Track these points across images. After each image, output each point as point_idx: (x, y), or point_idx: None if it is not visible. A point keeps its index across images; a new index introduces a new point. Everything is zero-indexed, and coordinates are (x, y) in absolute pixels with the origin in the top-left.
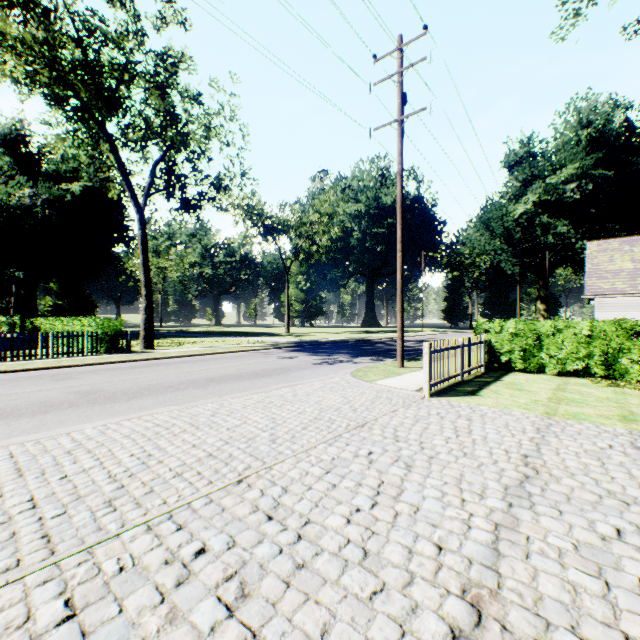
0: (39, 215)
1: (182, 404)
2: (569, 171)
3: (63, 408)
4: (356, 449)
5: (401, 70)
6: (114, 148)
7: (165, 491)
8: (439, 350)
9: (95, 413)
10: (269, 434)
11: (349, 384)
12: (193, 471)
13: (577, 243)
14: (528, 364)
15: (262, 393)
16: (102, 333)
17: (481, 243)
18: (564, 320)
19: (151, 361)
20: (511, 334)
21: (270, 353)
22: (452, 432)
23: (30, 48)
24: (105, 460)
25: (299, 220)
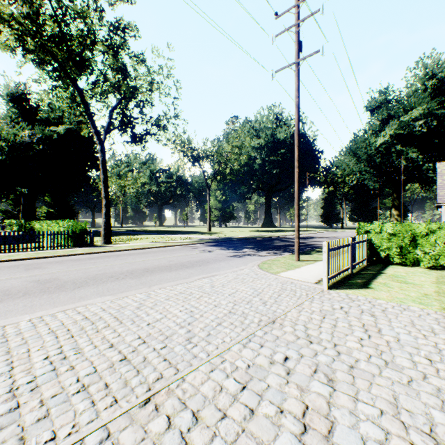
0: (36, 149)
1: (116, 294)
2: (418, 111)
3: (16, 297)
4: (271, 353)
5: (298, 22)
6: (82, 97)
7: (60, 416)
8: (335, 248)
9: (40, 303)
10: (186, 331)
11: (257, 276)
12: (100, 383)
13: (424, 165)
14: (404, 259)
15: (185, 284)
16: (72, 232)
17: (350, 166)
18: (437, 222)
19: (105, 253)
20: (389, 234)
21: (195, 247)
22: (362, 331)
23: (22, 25)
24: (17, 365)
25: (217, 151)
